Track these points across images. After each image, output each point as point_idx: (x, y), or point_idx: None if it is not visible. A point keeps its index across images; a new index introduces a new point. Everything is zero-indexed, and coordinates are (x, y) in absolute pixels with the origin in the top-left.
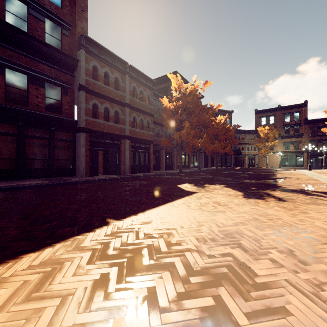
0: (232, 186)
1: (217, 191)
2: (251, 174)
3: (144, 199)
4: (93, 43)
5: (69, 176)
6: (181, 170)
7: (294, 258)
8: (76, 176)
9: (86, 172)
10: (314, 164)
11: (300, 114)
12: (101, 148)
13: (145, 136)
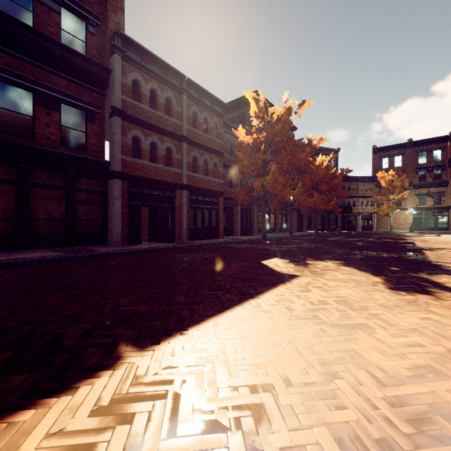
0: (354, 264)
1: (333, 274)
2: (374, 243)
3: (205, 289)
4: (132, 45)
5: (97, 245)
6: (264, 236)
7: None
8: (108, 244)
9: (122, 238)
10: None
11: (443, 152)
12: (146, 203)
13: (212, 185)
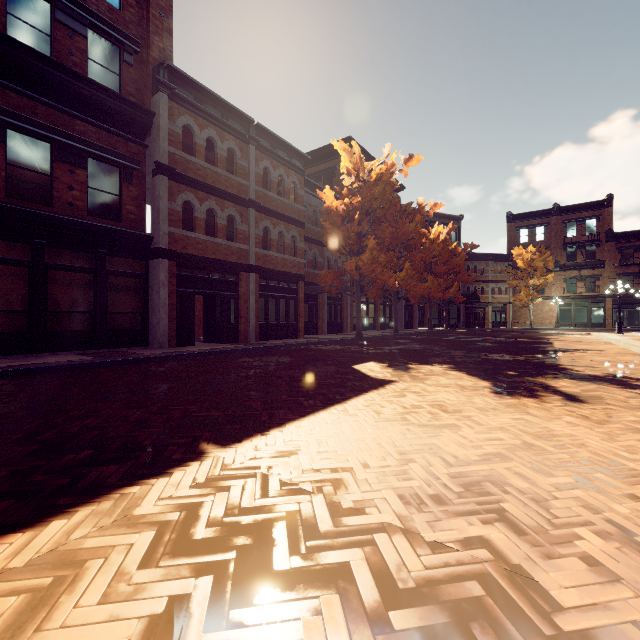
0: (466, 368)
1: (436, 380)
2: (502, 343)
3: (284, 395)
4: (183, 79)
5: (135, 346)
6: (359, 335)
7: (639, 553)
8: (150, 345)
9: (170, 338)
10: (626, 322)
11: (598, 222)
12: (201, 291)
13: (289, 265)
